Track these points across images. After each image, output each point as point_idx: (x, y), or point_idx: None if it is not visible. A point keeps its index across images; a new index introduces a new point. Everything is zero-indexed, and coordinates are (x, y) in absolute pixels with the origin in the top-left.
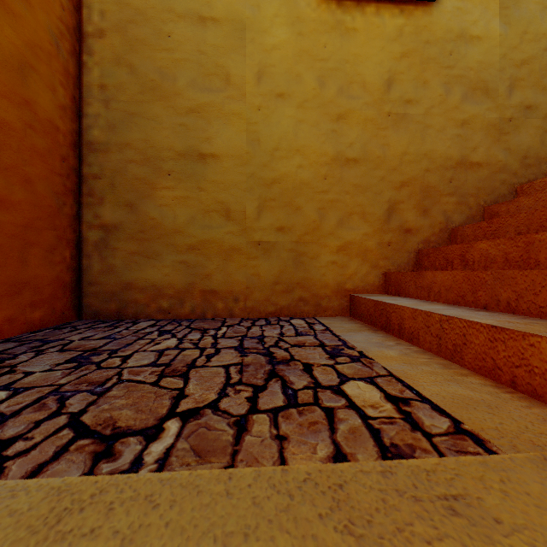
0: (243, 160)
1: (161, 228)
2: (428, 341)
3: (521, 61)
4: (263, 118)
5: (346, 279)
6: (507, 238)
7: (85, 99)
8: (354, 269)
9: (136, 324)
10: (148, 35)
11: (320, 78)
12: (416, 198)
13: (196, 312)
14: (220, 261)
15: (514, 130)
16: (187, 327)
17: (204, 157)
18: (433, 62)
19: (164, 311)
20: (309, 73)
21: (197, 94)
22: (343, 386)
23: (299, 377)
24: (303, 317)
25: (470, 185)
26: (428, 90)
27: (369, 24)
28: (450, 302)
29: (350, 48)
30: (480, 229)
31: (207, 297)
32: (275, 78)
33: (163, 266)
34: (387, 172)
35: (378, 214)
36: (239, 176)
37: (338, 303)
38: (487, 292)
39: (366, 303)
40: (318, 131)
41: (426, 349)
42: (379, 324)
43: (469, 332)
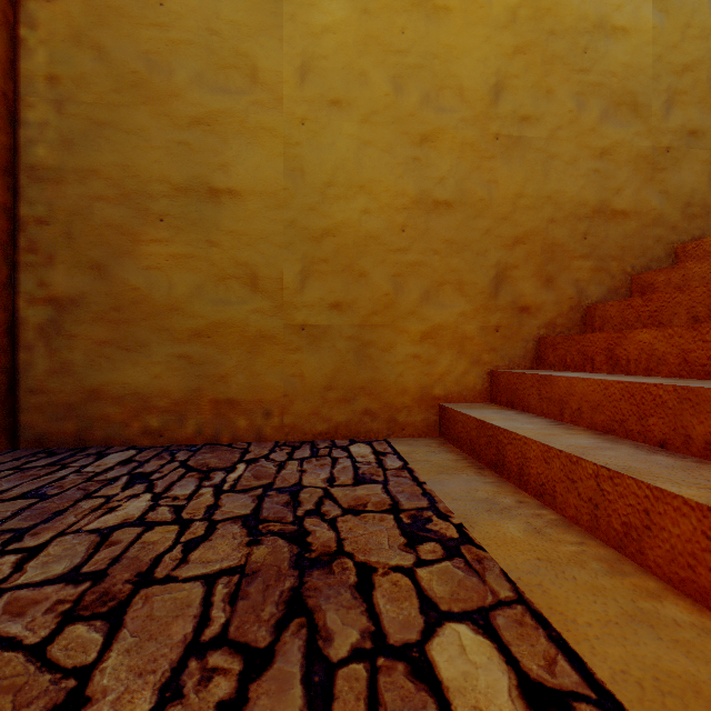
0: (278, 199)
1: (148, 304)
2: (573, 505)
3: (683, 66)
4: (309, 136)
5: (434, 382)
6: (686, 327)
7: (24, 98)
8: (446, 366)
9: (101, 458)
10: (127, 1)
11: (396, 79)
12: (536, 261)
13: (204, 434)
14: (243, 355)
15: (672, 165)
16: (181, 465)
17: (217, 194)
18: (560, 63)
19: (153, 433)
20: (379, 71)
21: (207, 96)
22: (430, 646)
23: (345, 612)
24: (370, 439)
25: (612, 244)
26: (553, 102)
27: (468, 1)
28: (599, 428)
29: (441, 36)
30: (631, 308)
31: (221, 410)
32: (328, 76)
33: (152, 362)
34: (494, 222)
35: (481, 285)
36: (272, 224)
37: (423, 417)
38: (667, 420)
39: (464, 422)
40: (392, 158)
41: (568, 518)
42: (486, 458)
43: (658, 510)
